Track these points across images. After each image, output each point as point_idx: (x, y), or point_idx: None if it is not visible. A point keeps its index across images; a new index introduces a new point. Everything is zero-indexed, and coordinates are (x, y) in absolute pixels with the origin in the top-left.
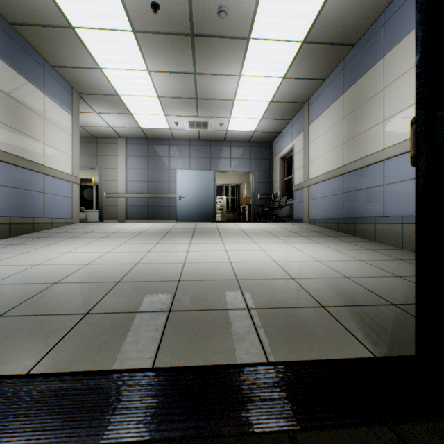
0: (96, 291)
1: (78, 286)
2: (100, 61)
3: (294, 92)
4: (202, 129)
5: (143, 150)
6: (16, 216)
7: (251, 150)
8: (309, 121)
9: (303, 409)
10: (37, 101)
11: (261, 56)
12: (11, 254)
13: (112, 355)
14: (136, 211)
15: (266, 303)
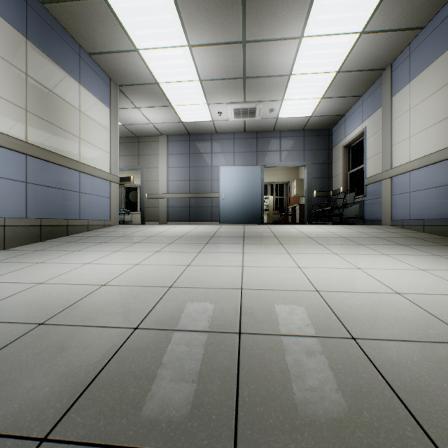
0: (92, 353)
1: (69, 334)
2: (136, 40)
3: (372, 54)
4: (248, 118)
5: (184, 147)
6: (47, 218)
7: (305, 140)
8: (393, 92)
9: None
10: (72, 91)
11: (335, 1)
12: (24, 264)
13: None
14: (177, 212)
15: None
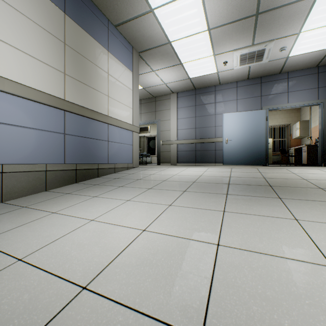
0: None
1: None
2: None
3: None
4: (254, 63)
5: (191, 100)
6: (82, 163)
7: (319, 76)
8: None
9: None
10: (102, 58)
11: None
12: (41, 213)
13: None
14: (185, 155)
15: None
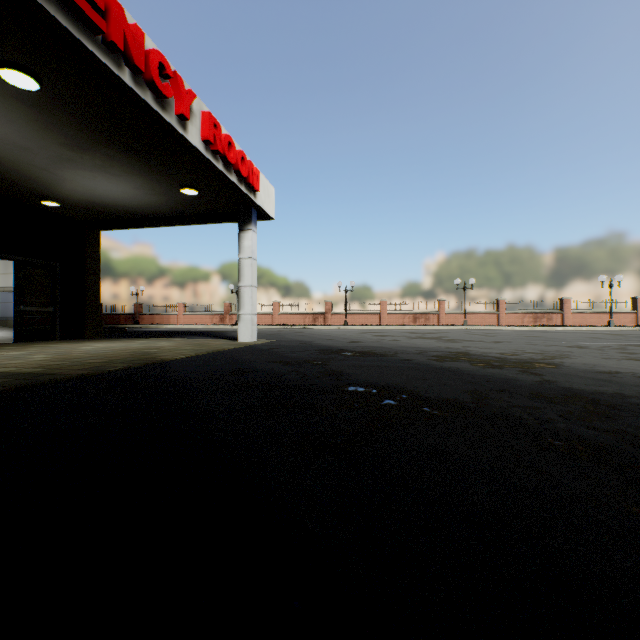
0: None
1: None
2: None
3: None
4: None
5: None
6: None
7: None
8: None
9: None
10: None
11: None
12: None
13: None
14: None
15: None
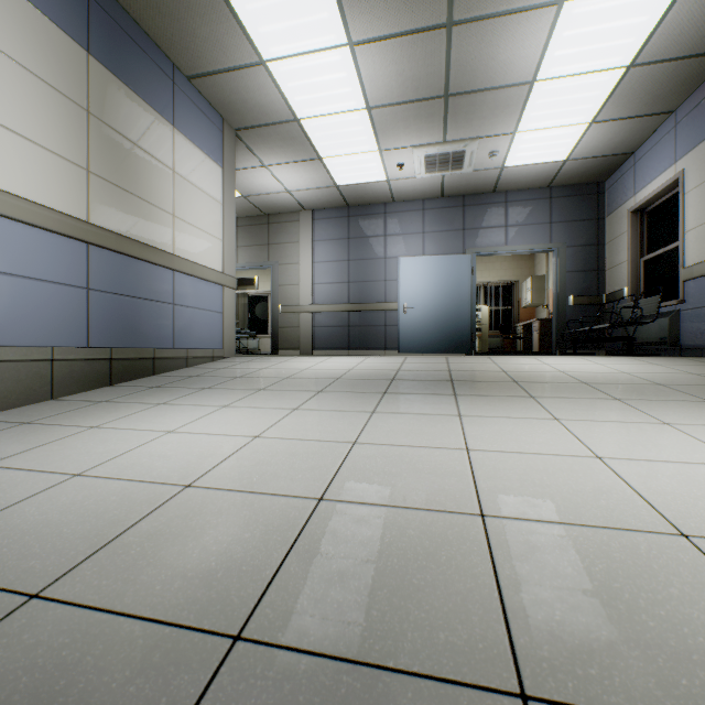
0: None
1: (78, 642)
2: (261, 43)
3: None
4: (450, 171)
5: (340, 228)
6: (122, 346)
7: (552, 204)
8: None
9: None
10: (161, 140)
11: None
12: (69, 429)
13: None
14: (328, 335)
15: None
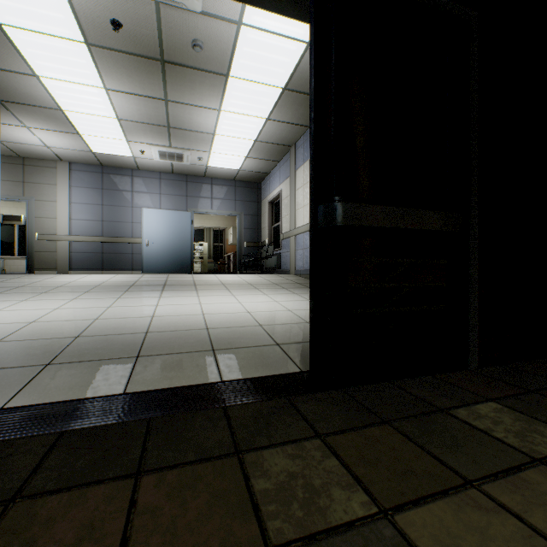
0: (53, 346)
1: (28, 343)
2: (36, 67)
3: (280, 134)
4: (176, 161)
5: (95, 180)
6: None
7: (236, 190)
8: (296, 167)
9: (238, 399)
10: None
11: (243, 95)
12: None
13: (85, 389)
14: (85, 259)
15: (230, 345)
